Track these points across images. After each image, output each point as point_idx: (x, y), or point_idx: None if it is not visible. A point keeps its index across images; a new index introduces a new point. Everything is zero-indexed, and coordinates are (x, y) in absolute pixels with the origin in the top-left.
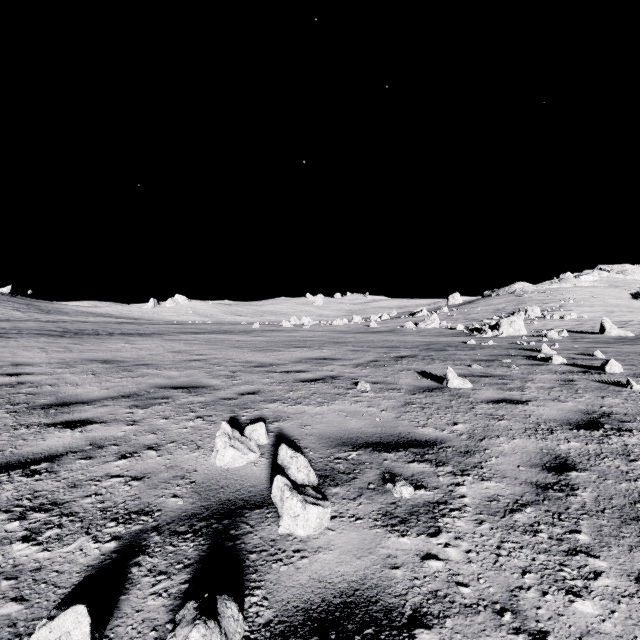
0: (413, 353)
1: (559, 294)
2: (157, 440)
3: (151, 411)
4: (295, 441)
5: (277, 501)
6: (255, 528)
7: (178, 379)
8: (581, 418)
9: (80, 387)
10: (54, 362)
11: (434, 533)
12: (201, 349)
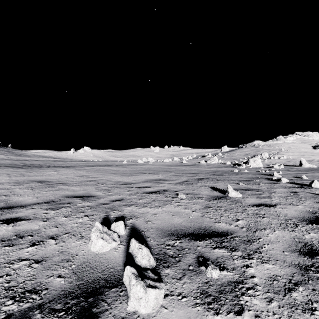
0: (206, 176)
1: (277, 146)
2: (57, 232)
3: (58, 212)
4: (142, 232)
5: (127, 285)
6: (110, 306)
7: (78, 192)
8: (310, 216)
9: (22, 197)
10: (12, 182)
11: (239, 311)
12: (94, 174)
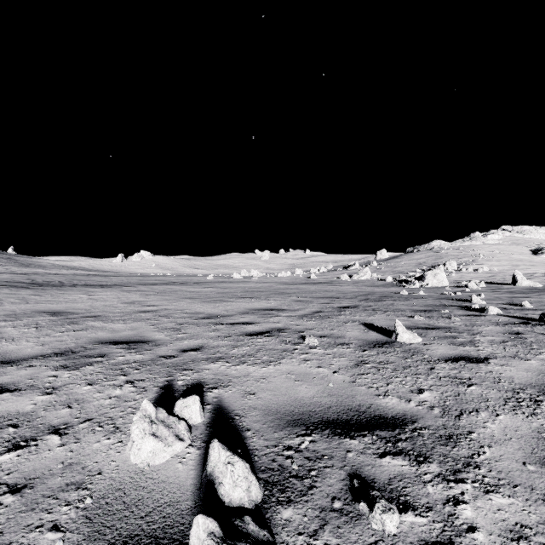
0: (354, 303)
1: (471, 250)
2: (69, 418)
3: (78, 374)
4: (236, 418)
5: None
6: None
7: (122, 332)
8: None
9: (14, 343)
10: (2, 314)
11: None
12: (154, 300)
